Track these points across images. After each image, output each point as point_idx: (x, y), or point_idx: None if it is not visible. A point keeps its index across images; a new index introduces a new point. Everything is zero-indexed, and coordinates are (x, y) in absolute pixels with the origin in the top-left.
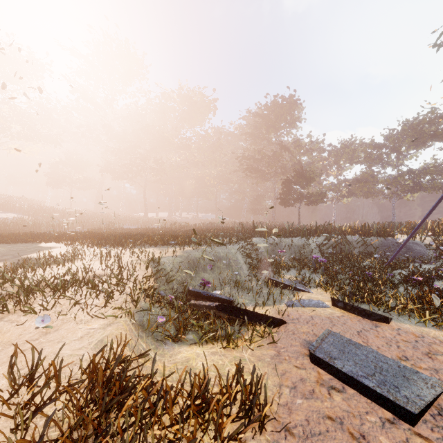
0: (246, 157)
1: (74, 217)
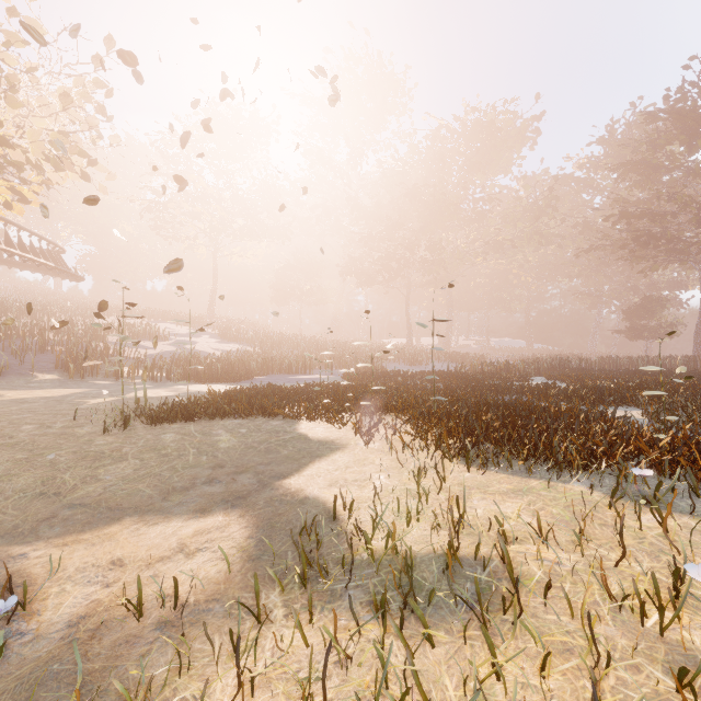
0: (629, 214)
1: (311, 349)
